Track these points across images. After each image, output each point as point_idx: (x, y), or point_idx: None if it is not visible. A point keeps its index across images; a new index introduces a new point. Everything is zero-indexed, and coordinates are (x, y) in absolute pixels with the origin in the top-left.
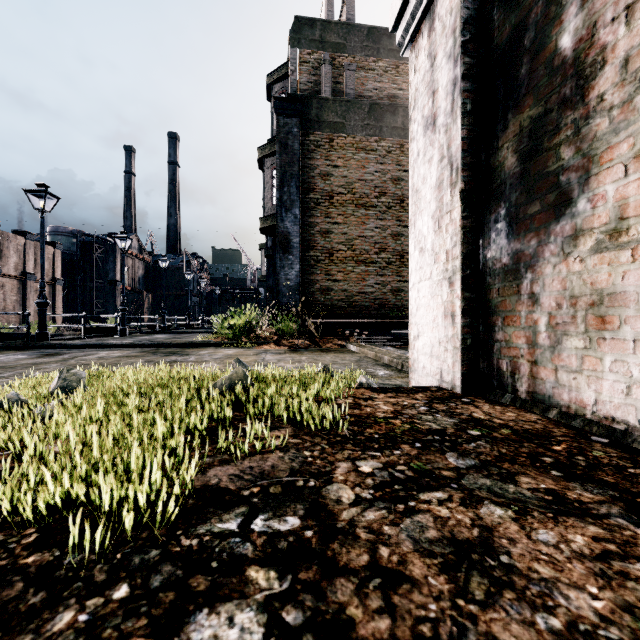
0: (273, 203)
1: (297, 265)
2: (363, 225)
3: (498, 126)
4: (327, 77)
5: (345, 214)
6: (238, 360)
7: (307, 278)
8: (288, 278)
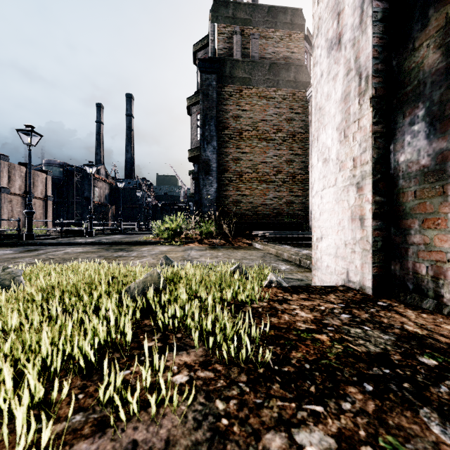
0: (198, 139)
1: (215, 184)
2: (264, 154)
3: (414, 27)
4: (238, 44)
5: (251, 146)
6: (166, 257)
7: (223, 193)
8: (209, 193)
